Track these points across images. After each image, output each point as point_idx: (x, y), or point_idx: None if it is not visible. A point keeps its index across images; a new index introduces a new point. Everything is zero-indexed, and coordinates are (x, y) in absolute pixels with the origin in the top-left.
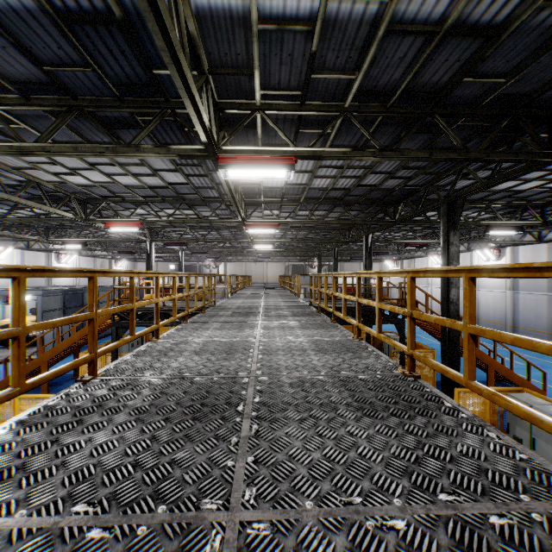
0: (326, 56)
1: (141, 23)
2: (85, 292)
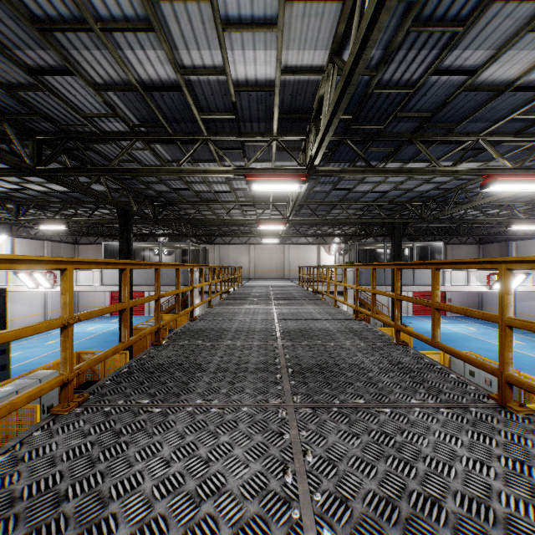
0: None
1: None
2: None
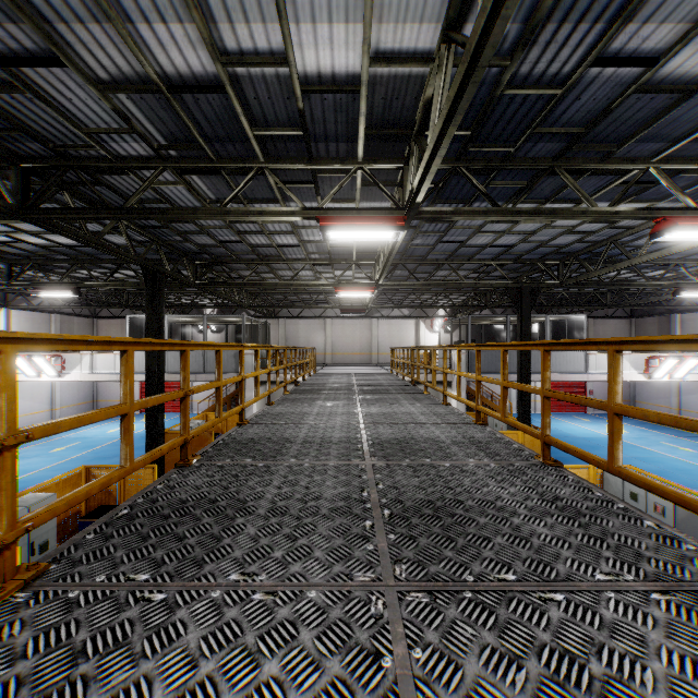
0: None
1: None
2: None
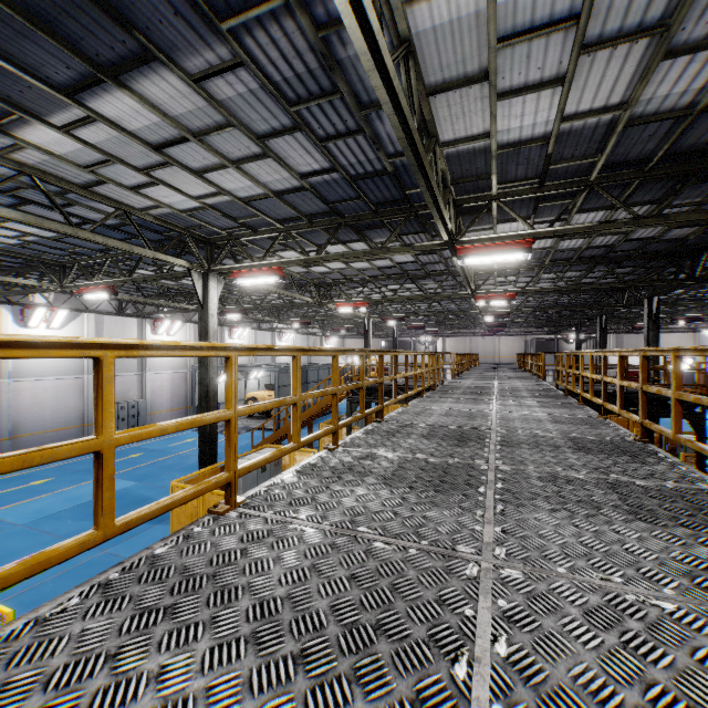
0: (563, 152)
1: (404, 169)
2: (308, 370)
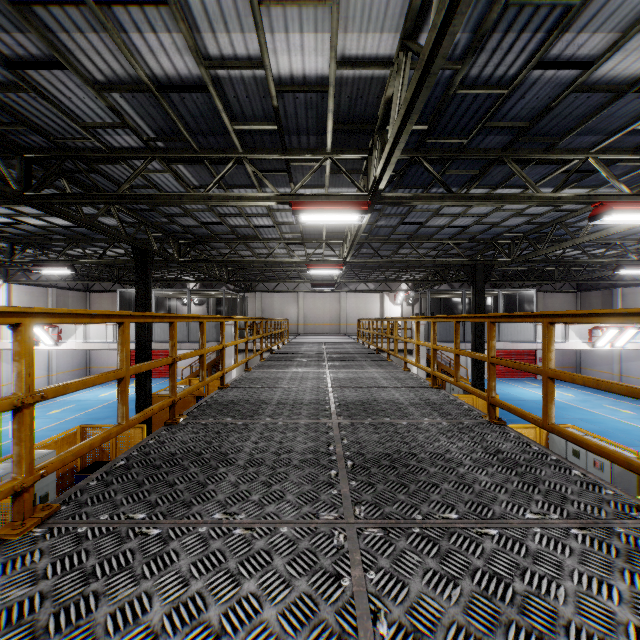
0: None
1: None
2: None
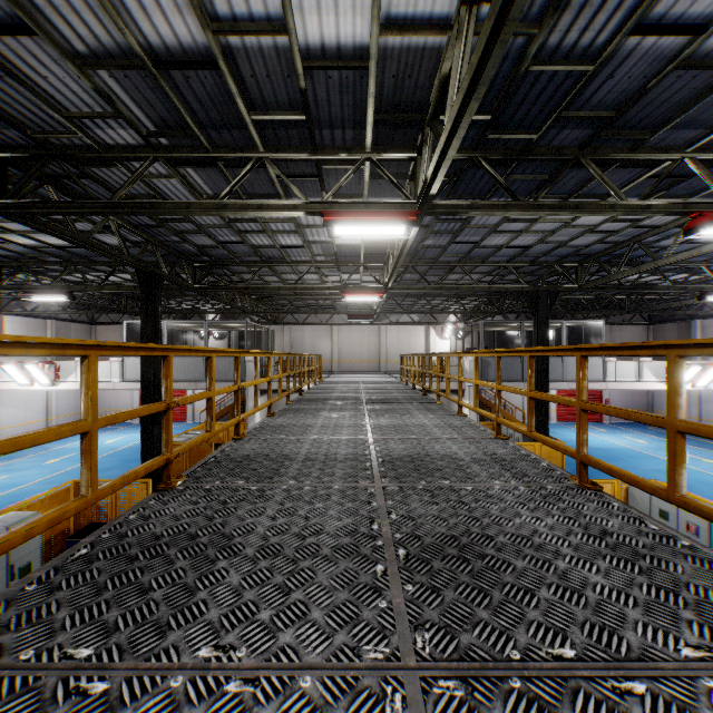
0: None
1: None
2: None
